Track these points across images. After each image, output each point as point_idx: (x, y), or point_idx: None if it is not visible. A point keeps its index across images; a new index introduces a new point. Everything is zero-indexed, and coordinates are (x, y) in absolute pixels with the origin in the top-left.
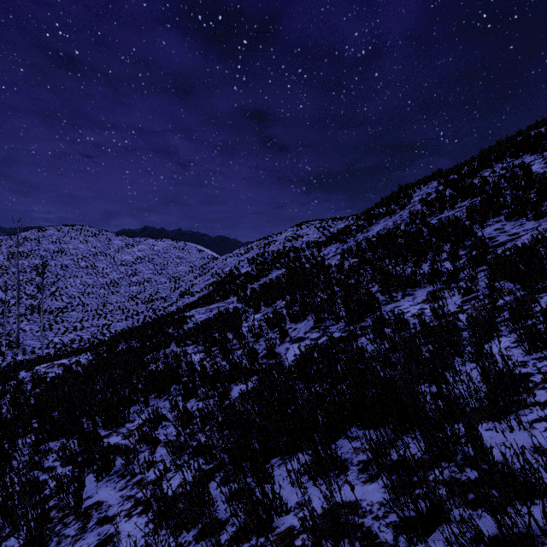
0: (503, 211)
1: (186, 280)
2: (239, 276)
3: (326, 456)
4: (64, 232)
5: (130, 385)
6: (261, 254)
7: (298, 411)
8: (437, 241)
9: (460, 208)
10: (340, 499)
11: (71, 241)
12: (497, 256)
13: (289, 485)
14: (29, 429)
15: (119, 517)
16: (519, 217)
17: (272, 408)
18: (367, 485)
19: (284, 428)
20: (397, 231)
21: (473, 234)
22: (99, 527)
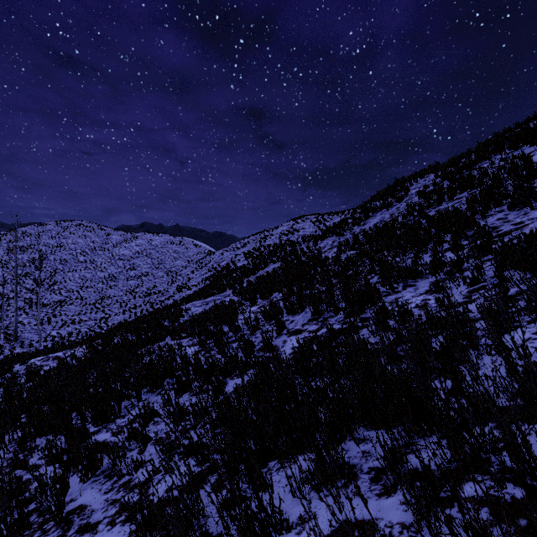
0: (506, 200)
1: (183, 274)
2: (236, 270)
3: (331, 462)
4: (63, 227)
5: (122, 379)
6: (258, 248)
7: (298, 408)
8: (437, 231)
9: (459, 200)
10: (351, 516)
11: (70, 236)
12: (504, 245)
13: (289, 495)
14: (18, 424)
15: (101, 525)
16: (522, 206)
17: (269, 404)
18: (382, 499)
19: (282, 427)
20: (395, 223)
21: (475, 224)
22: (79, 536)
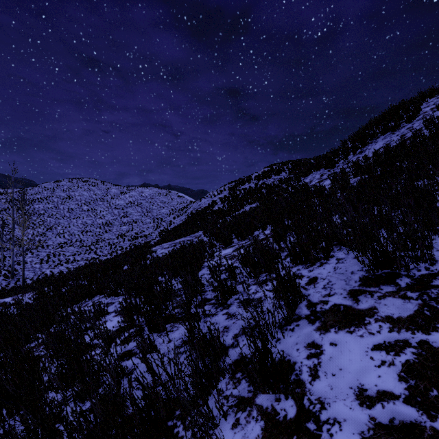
0: None
1: (167, 221)
2: (211, 212)
3: None
4: (73, 183)
5: None
6: (233, 192)
7: None
8: None
9: None
10: None
11: (77, 189)
12: None
13: None
14: None
15: None
16: None
17: None
18: None
19: None
20: (422, 136)
21: None
22: None
